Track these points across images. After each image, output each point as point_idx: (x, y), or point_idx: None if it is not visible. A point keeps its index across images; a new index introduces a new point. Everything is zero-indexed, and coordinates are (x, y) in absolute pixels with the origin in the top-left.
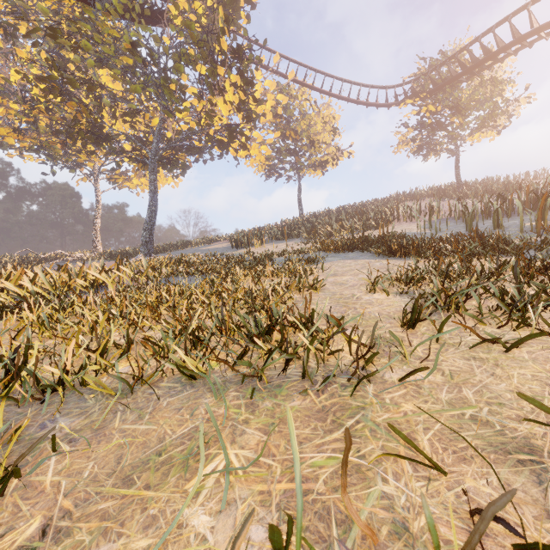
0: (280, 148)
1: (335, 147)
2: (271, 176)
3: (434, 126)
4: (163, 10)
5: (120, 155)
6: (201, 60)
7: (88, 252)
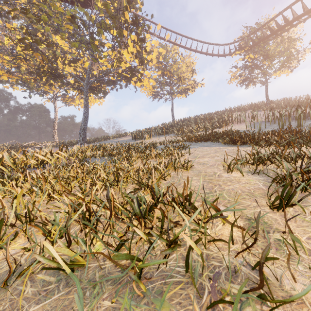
0: (161, 81)
1: (193, 80)
2: (155, 98)
3: (253, 67)
4: None
5: (67, 85)
6: (113, 26)
7: (50, 142)
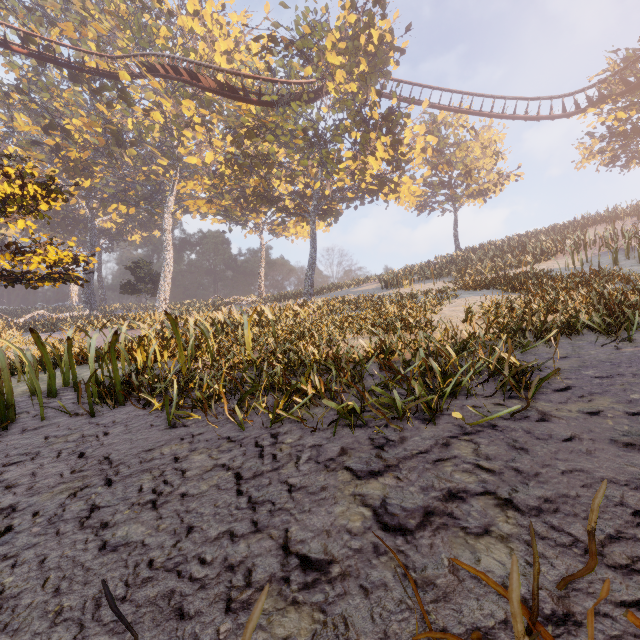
0: (432, 182)
1: (497, 173)
2: (423, 211)
3: (627, 134)
4: (323, 87)
5: (286, 212)
6: (356, 132)
7: (253, 296)
